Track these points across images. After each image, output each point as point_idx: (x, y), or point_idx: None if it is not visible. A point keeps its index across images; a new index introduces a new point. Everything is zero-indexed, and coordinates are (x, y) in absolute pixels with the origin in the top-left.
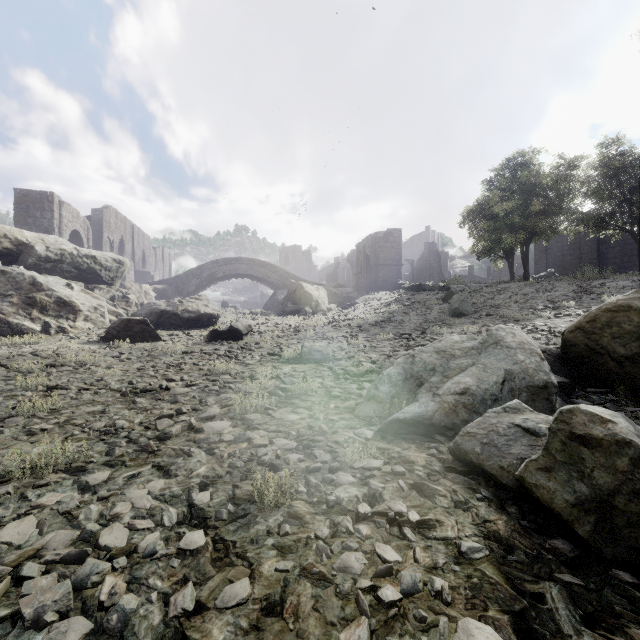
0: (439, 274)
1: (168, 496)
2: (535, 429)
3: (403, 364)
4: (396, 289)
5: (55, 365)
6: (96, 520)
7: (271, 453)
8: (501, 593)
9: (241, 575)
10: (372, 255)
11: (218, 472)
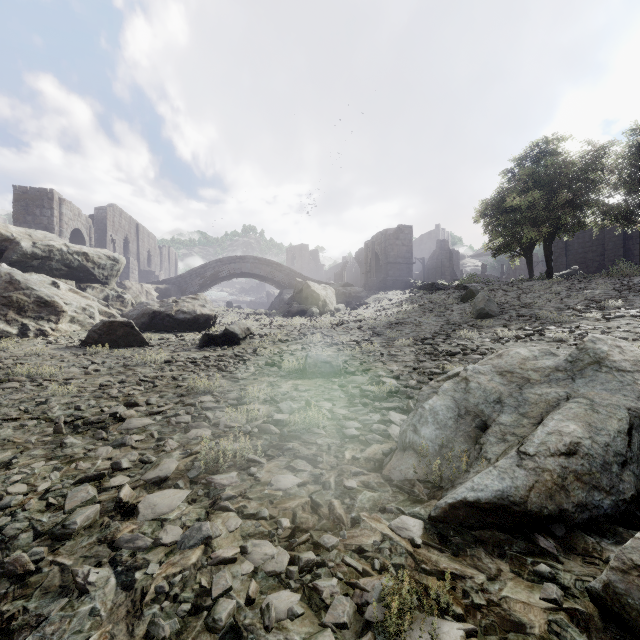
0: (451, 273)
1: None
2: None
3: (452, 392)
4: (407, 288)
5: None
6: None
7: (239, 584)
8: None
9: None
10: (382, 253)
11: None
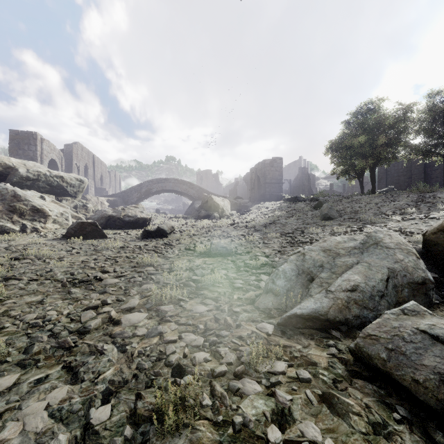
0: (309, 189)
1: (66, 411)
2: None
3: (295, 261)
4: (279, 200)
5: (18, 258)
6: None
7: (179, 350)
8: None
9: None
10: (262, 176)
11: (125, 375)
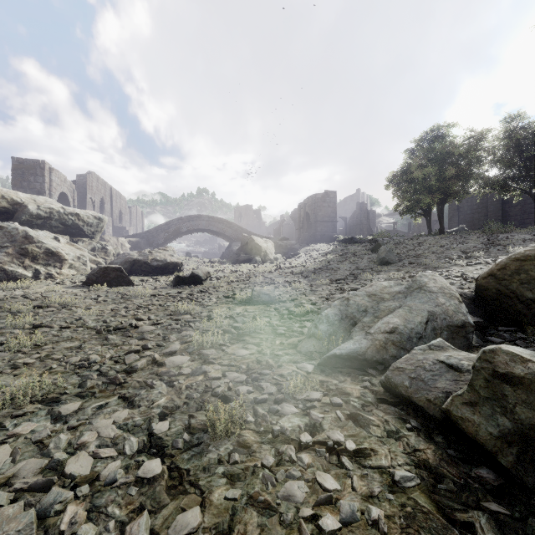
0: (368, 229)
1: (131, 425)
2: (458, 365)
3: (339, 306)
4: (332, 241)
5: (41, 306)
6: (65, 448)
7: (224, 385)
8: (433, 522)
9: (193, 503)
10: (312, 213)
11: (176, 403)
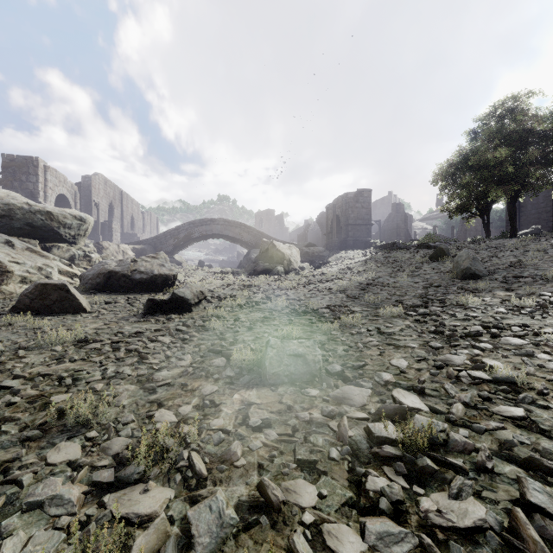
0: (406, 234)
1: None
2: None
3: None
4: (367, 248)
5: None
6: None
7: None
8: None
9: None
10: (342, 215)
11: None
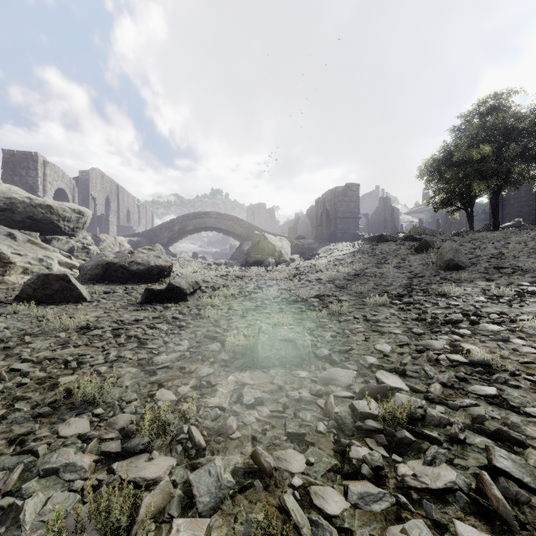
0: (392, 226)
1: None
2: None
3: None
4: (355, 240)
5: None
6: None
7: None
8: None
9: None
10: (331, 209)
11: None
